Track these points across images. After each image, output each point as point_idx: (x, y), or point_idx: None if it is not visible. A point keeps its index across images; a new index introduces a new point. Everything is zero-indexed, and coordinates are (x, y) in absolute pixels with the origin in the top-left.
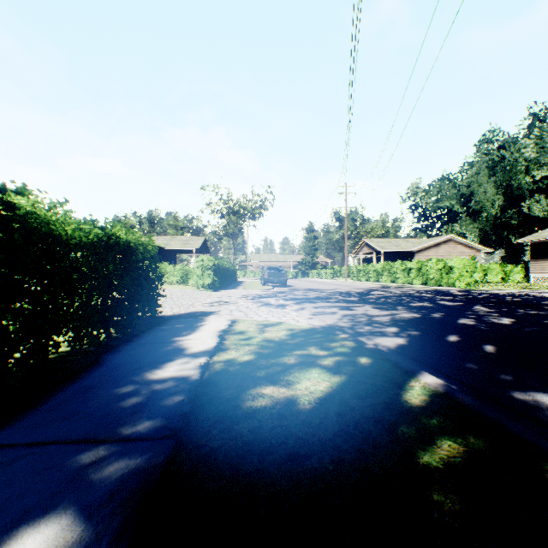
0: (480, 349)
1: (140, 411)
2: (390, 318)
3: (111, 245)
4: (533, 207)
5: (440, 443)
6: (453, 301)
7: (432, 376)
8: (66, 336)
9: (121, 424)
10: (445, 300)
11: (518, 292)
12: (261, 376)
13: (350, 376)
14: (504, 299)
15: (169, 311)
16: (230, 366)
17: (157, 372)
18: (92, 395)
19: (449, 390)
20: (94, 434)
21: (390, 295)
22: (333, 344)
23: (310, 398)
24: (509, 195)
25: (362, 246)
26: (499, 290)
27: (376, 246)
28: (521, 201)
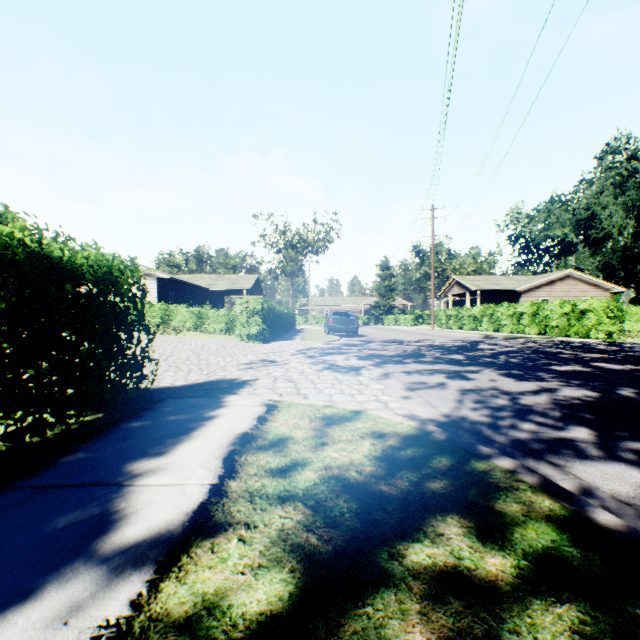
0: None
1: None
2: (550, 401)
3: None
4: None
5: None
6: (617, 363)
7: None
8: None
9: None
10: (602, 361)
11: None
12: None
13: None
14: None
15: (181, 378)
16: None
17: None
18: None
19: None
20: None
21: (507, 351)
22: (503, 508)
23: None
24: None
25: (451, 285)
26: None
27: (470, 285)
28: None
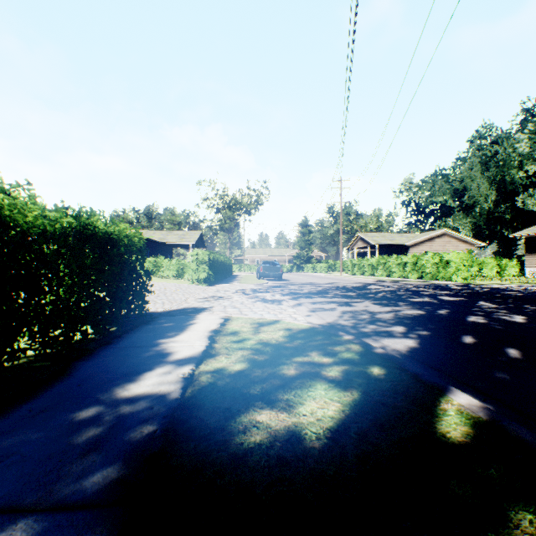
0: (504, 354)
1: (94, 451)
2: (393, 316)
3: (87, 236)
4: (527, 202)
5: (516, 517)
6: (454, 296)
7: (465, 394)
8: (29, 340)
9: (62, 475)
10: (446, 295)
11: (517, 286)
12: (255, 393)
13: (364, 394)
14: (506, 294)
15: (160, 307)
16: (219, 379)
17: (130, 388)
18: (39, 423)
19: (494, 417)
20: (19, 496)
21: (387, 290)
22: (337, 348)
23: (318, 430)
24: (503, 190)
25: (357, 240)
26: (497, 284)
27: (370, 240)
28: (515, 196)
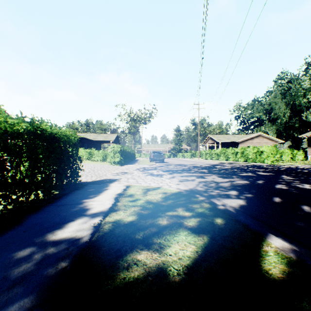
0: (301, 209)
1: (19, 284)
2: (230, 184)
3: (37, 135)
4: (309, 116)
5: None
6: (266, 172)
7: (279, 239)
8: None
9: None
10: (261, 172)
11: (303, 166)
12: (139, 238)
13: (211, 238)
14: (298, 171)
15: (89, 178)
16: (116, 227)
17: (57, 233)
18: None
19: (301, 257)
20: None
21: (226, 168)
22: (195, 206)
23: (179, 267)
24: (294, 109)
25: (208, 139)
26: (291, 165)
27: (216, 139)
28: (301, 113)
